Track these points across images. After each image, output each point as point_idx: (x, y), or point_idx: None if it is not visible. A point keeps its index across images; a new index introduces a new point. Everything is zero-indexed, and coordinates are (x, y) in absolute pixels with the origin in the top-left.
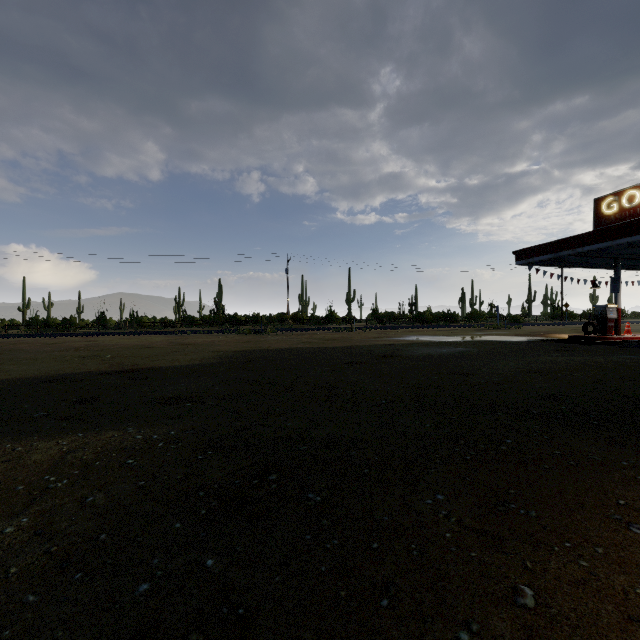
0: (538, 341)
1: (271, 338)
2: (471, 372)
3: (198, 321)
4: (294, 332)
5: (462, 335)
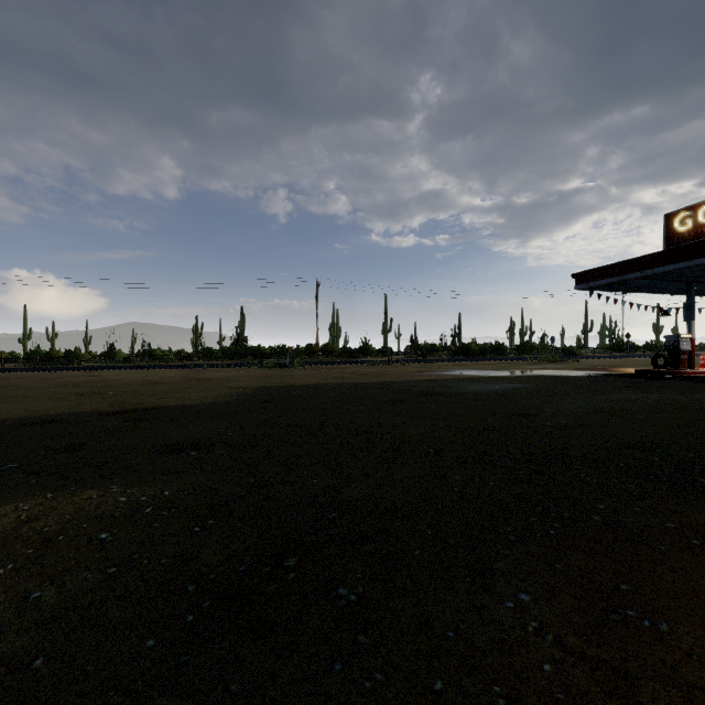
0: (602, 376)
1: (298, 372)
2: (532, 413)
3: (217, 353)
4: (324, 366)
5: (514, 369)
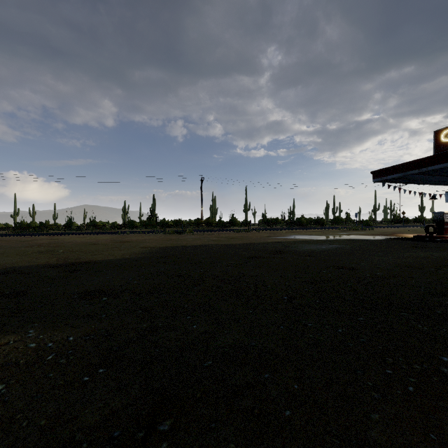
0: (392, 239)
1: (189, 237)
2: (353, 266)
3: (137, 224)
4: (206, 232)
5: (332, 235)
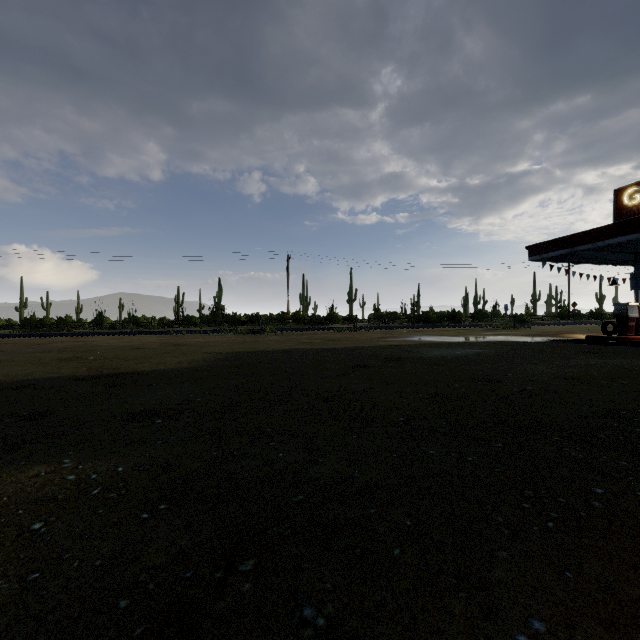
0: (555, 342)
1: (270, 338)
2: (496, 378)
3: (196, 321)
4: (294, 332)
5: (471, 335)
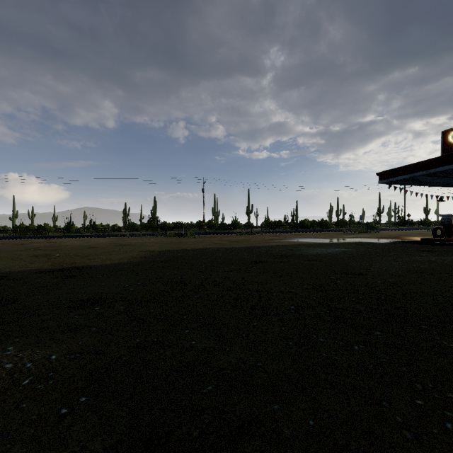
0: (399, 242)
1: (190, 240)
2: (362, 272)
3: (138, 227)
4: (208, 235)
5: (336, 238)
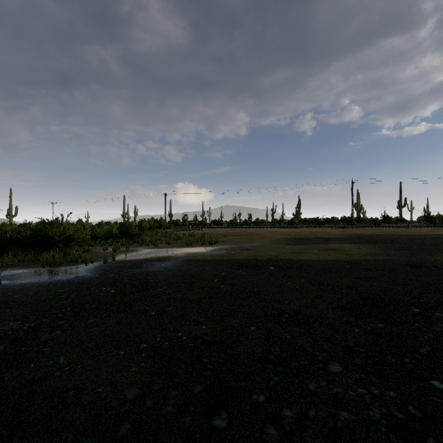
0: None
1: (354, 230)
2: None
3: (295, 222)
4: (365, 228)
5: None
